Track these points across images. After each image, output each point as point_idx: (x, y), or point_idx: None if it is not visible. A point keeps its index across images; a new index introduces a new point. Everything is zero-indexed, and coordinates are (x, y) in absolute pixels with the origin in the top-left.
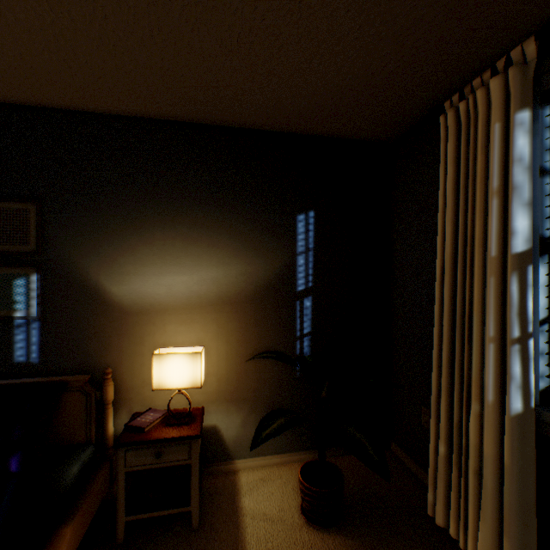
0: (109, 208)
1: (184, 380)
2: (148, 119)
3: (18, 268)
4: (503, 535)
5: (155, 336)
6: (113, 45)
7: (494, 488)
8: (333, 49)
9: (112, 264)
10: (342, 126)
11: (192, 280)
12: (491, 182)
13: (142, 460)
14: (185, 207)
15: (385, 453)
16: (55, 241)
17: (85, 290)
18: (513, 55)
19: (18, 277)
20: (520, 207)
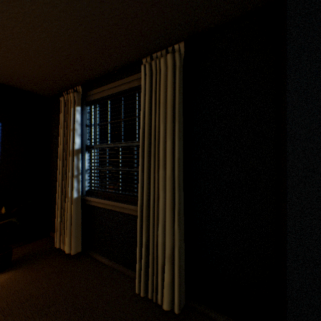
0: None
1: None
2: None
3: None
4: (72, 236)
5: None
6: None
7: (70, 223)
8: (1, 58)
9: None
10: (19, 85)
11: None
12: (71, 126)
13: None
14: None
15: (47, 237)
16: None
17: None
18: (78, 88)
19: None
20: (77, 136)
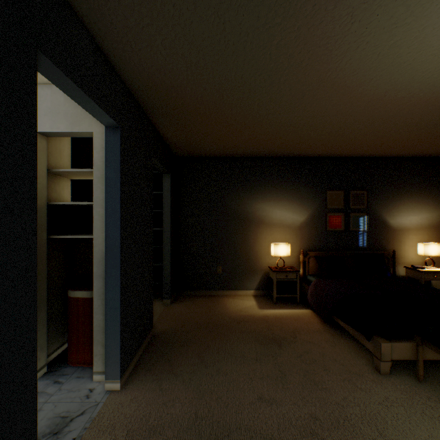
0: (388, 191)
1: (435, 253)
2: (402, 157)
3: (360, 214)
4: None
5: (404, 239)
6: (434, 145)
7: None
8: None
9: (389, 212)
10: None
11: (418, 218)
12: None
13: (428, 277)
14: (415, 190)
15: None
16: (371, 204)
17: (380, 221)
18: None
19: (360, 217)
20: None
